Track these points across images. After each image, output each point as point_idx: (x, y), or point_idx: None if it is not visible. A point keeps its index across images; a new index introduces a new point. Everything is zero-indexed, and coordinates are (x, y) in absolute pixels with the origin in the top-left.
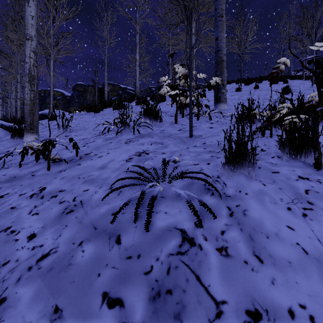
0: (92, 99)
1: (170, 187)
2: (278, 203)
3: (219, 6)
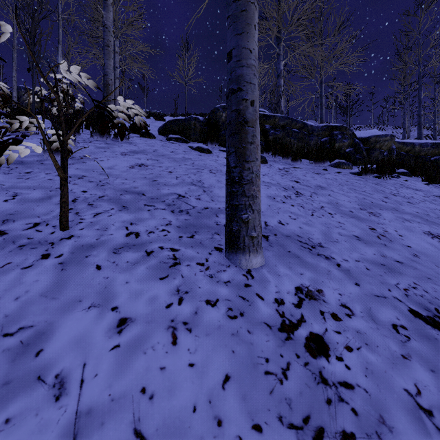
0: None
1: None
2: None
3: (106, 37)
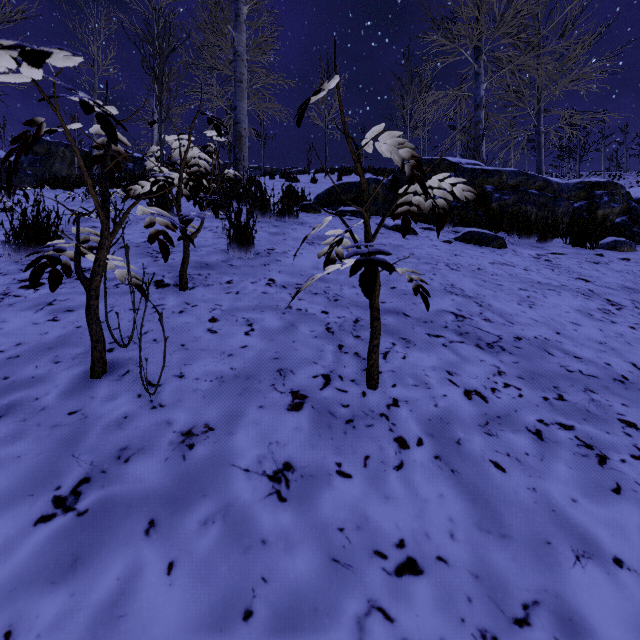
0: (67, 172)
1: None
2: None
3: (238, 69)
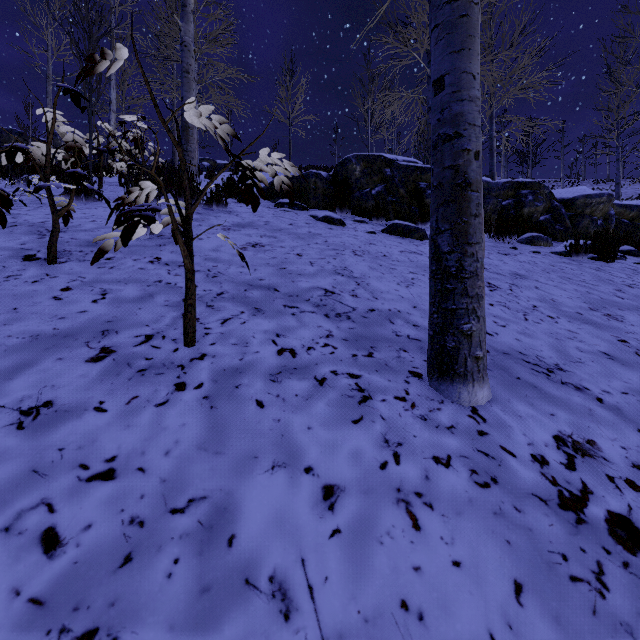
0: None
1: (15, 202)
2: (77, 207)
3: (184, 59)
